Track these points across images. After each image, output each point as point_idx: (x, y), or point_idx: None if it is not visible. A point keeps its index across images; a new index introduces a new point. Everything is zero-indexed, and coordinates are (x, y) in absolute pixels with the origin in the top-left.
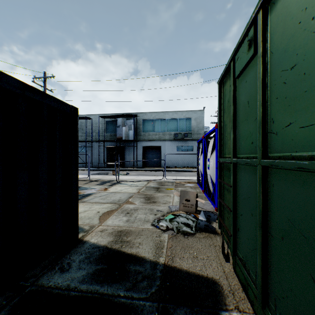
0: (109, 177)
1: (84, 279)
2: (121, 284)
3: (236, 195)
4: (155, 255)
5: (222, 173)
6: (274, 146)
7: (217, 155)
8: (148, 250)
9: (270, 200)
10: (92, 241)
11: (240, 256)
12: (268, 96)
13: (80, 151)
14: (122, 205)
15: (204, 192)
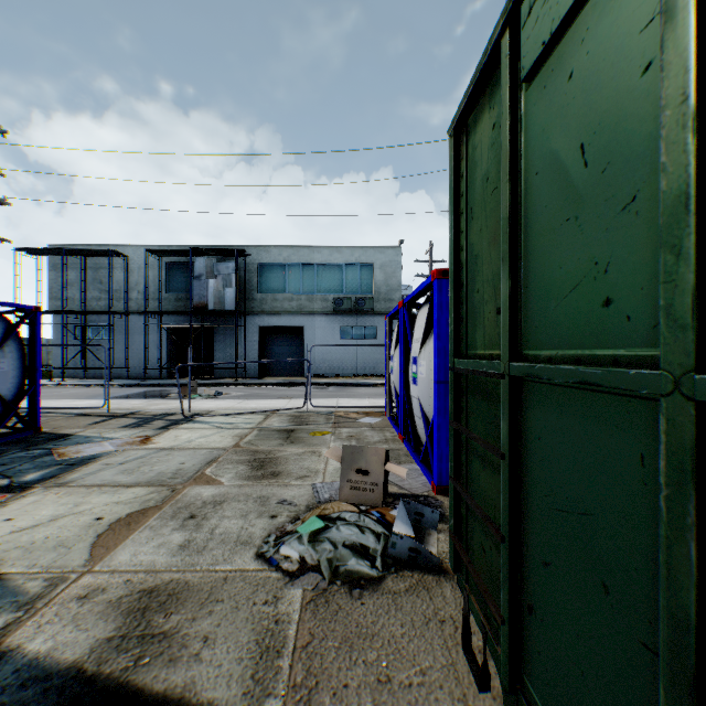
0: (166, 406)
1: None
2: None
3: (519, 486)
4: (250, 691)
5: (464, 403)
6: None
7: (439, 350)
8: (229, 670)
9: None
10: (34, 648)
11: None
12: None
13: (96, 338)
14: (182, 490)
15: (405, 439)
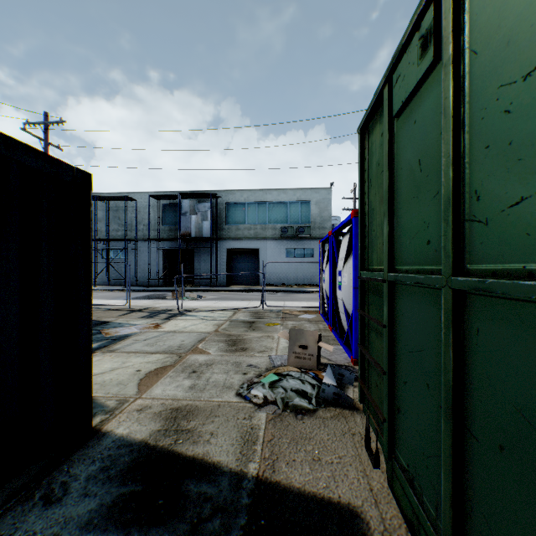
0: (166, 304)
1: (92, 519)
2: (167, 527)
3: (393, 343)
4: (240, 459)
5: (366, 298)
6: (480, 250)
7: (356, 265)
8: (227, 448)
9: (472, 362)
10: (120, 432)
11: (402, 463)
12: (466, 145)
13: (115, 258)
14: (185, 356)
15: (333, 329)
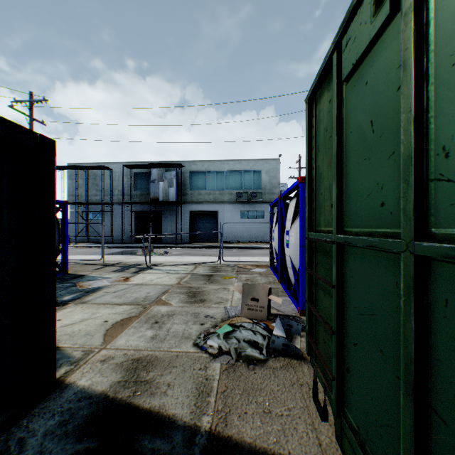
0: (136, 259)
1: None
2: None
3: (342, 303)
4: (194, 411)
5: (314, 258)
6: (450, 212)
7: (302, 226)
8: (182, 400)
9: (438, 336)
10: (82, 383)
11: (352, 423)
12: (430, 98)
13: (94, 219)
14: (149, 307)
15: (281, 282)
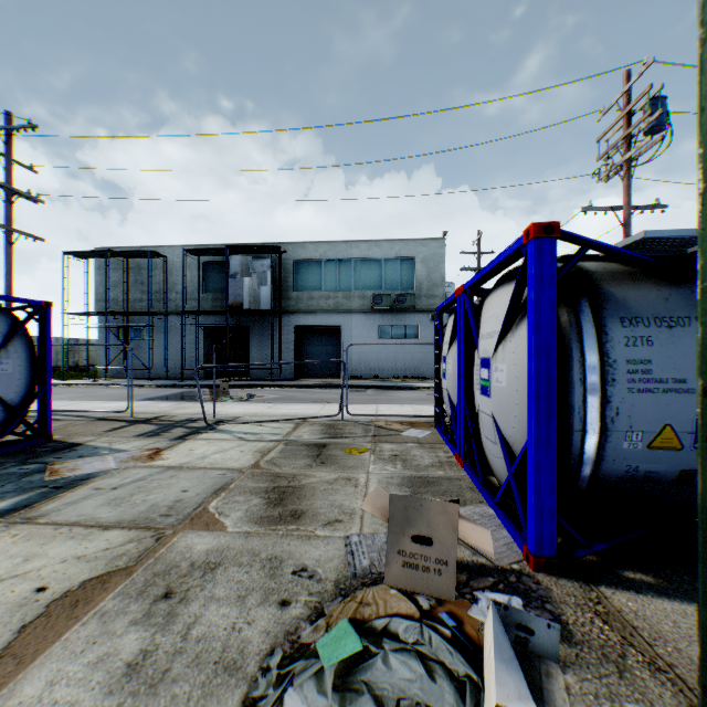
0: (193, 410)
1: None
2: None
3: None
4: None
5: None
6: None
7: (538, 347)
8: None
9: None
10: None
11: None
12: None
13: (137, 339)
14: (170, 537)
15: (466, 463)
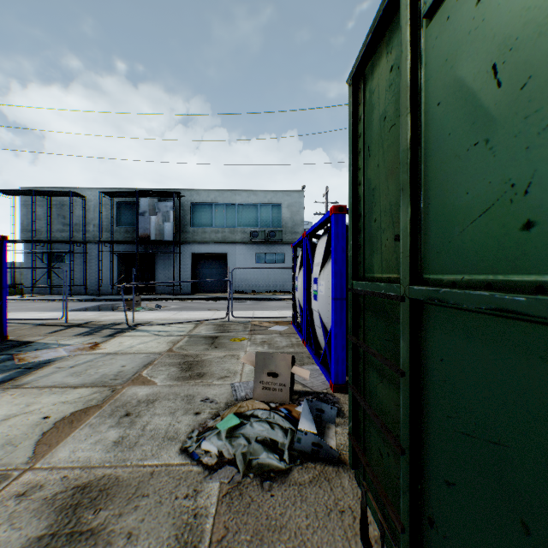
0: (115, 317)
1: None
2: None
3: (418, 403)
4: None
5: (362, 320)
6: None
7: (336, 272)
8: None
9: None
10: None
11: None
12: None
13: (59, 262)
14: (121, 390)
15: (307, 344)
